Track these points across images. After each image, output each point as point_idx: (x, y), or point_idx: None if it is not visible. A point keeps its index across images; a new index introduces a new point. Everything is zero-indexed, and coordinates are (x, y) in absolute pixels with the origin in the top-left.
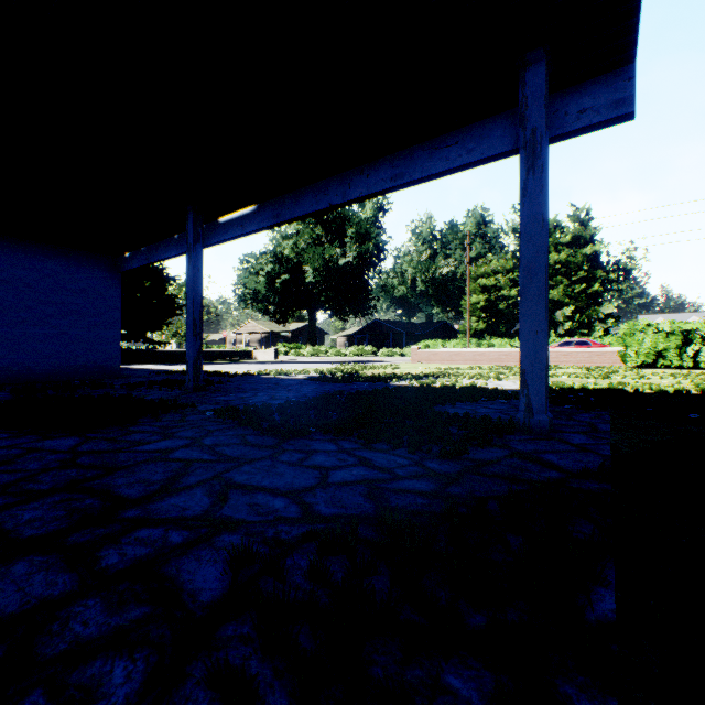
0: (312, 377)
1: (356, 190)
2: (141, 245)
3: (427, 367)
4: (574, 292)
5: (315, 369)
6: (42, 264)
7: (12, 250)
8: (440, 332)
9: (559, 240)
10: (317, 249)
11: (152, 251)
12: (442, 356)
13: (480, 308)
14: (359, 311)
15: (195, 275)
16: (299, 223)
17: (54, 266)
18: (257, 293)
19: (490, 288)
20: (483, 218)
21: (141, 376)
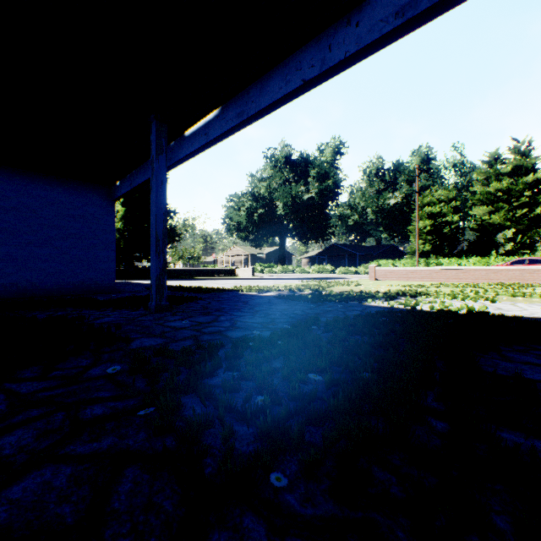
0: (281, 294)
1: (339, 49)
2: (125, 171)
3: (388, 284)
4: (515, 216)
5: (284, 285)
6: (46, 193)
7: (20, 181)
8: (388, 253)
9: (499, 171)
10: (286, 187)
11: (134, 177)
12: (398, 273)
13: (426, 232)
14: (320, 236)
15: (157, 189)
16: (271, 168)
17: (56, 194)
18: (239, 224)
19: (435, 214)
20: (426, 156)
21: (133, 291)
